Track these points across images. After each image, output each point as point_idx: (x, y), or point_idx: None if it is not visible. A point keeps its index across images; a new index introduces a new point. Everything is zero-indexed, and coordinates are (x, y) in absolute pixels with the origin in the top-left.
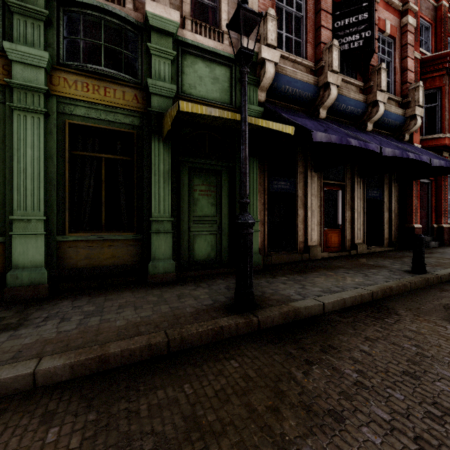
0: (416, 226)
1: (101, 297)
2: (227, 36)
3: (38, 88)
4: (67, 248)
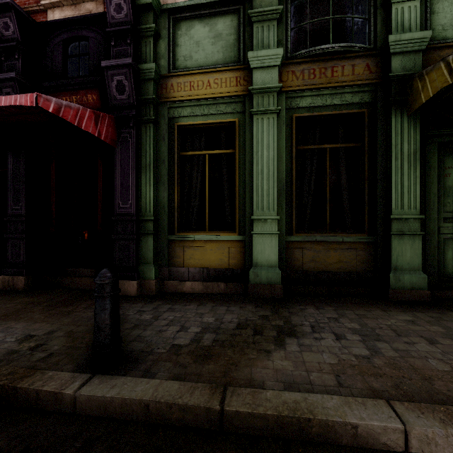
0: None
1: (347, 310)
2: None
3: (273, 88)
4: (294, 249)
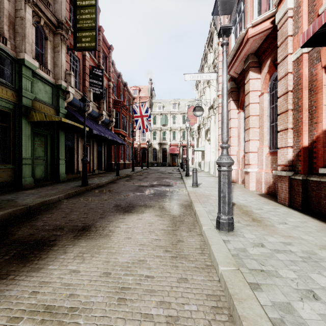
0: (113, 162)
1: (16, 193)
2: (51, 73)
3: None
4: None
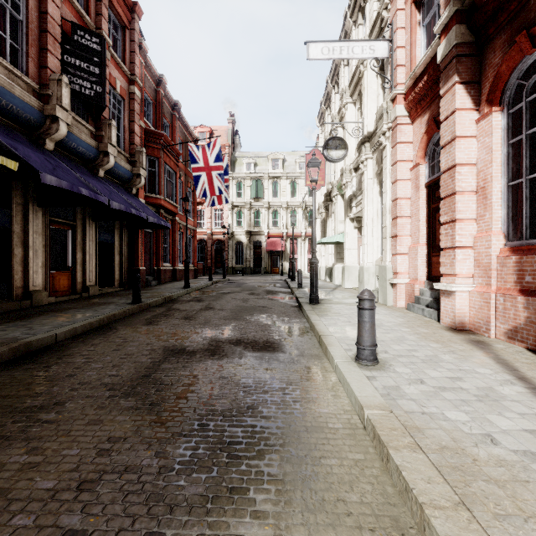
0: (141, 268)
1: None
2: None
3: None
4: None
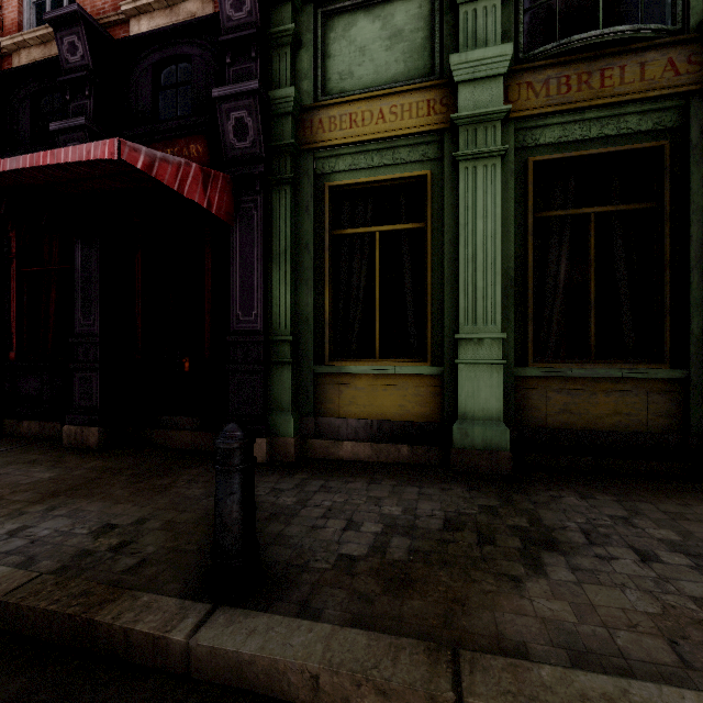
0: None
1: (642, 503)
2: None
3: (495, 114)
4: (530, 390)
